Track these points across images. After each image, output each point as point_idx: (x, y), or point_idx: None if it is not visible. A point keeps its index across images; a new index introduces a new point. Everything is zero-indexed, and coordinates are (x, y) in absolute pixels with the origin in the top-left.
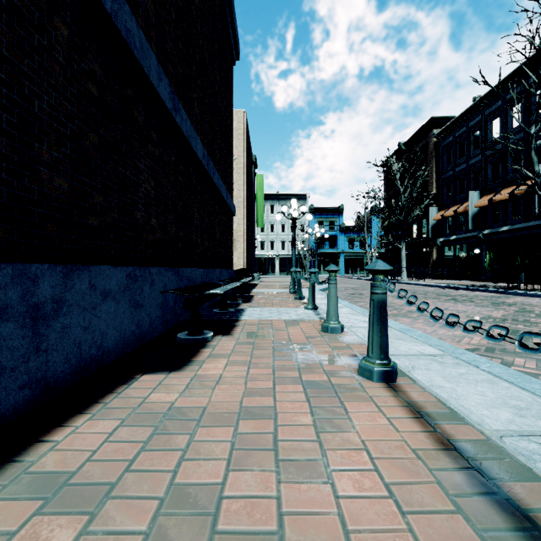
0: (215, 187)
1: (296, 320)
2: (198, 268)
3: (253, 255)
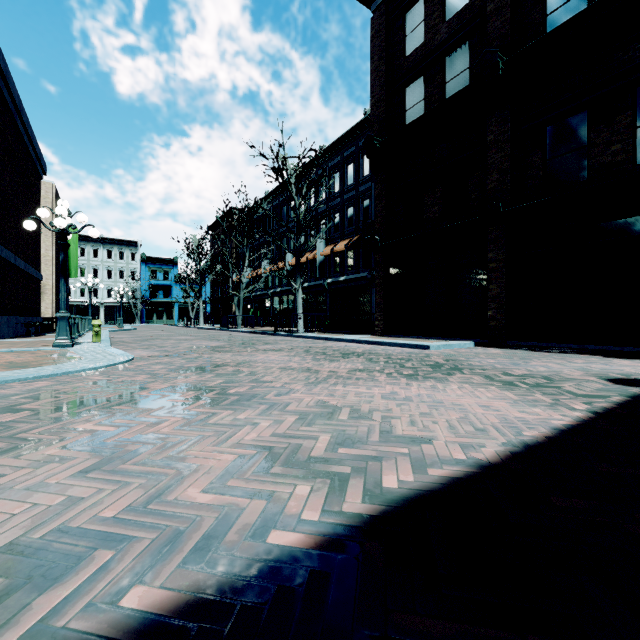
0: (30, 273)
1: None
2: (21, 316)
3: None
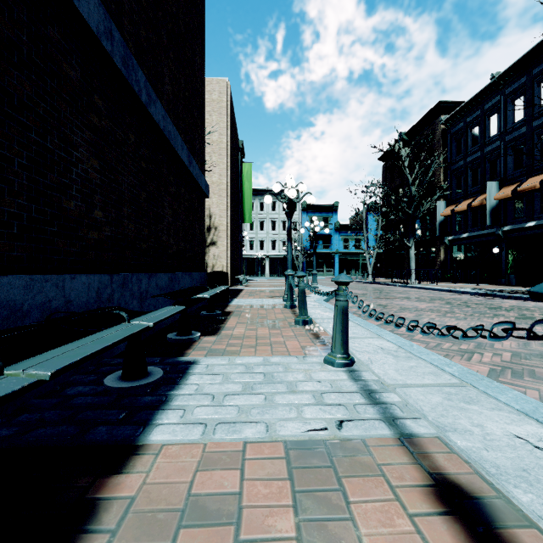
0: (160, 132)
1: (322, 441)
2: (93, 273)
3: (239, 255)
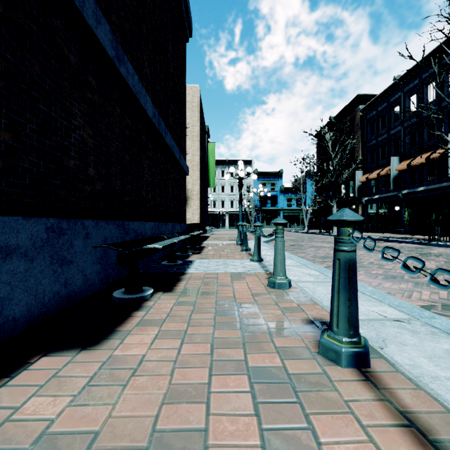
0: (168, 147)
1: (242, 273)
2: (148, 222)
3: (206, 212)
